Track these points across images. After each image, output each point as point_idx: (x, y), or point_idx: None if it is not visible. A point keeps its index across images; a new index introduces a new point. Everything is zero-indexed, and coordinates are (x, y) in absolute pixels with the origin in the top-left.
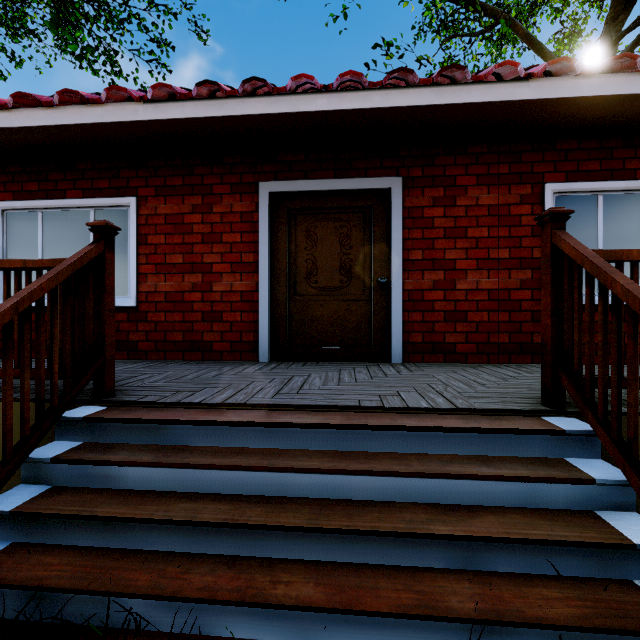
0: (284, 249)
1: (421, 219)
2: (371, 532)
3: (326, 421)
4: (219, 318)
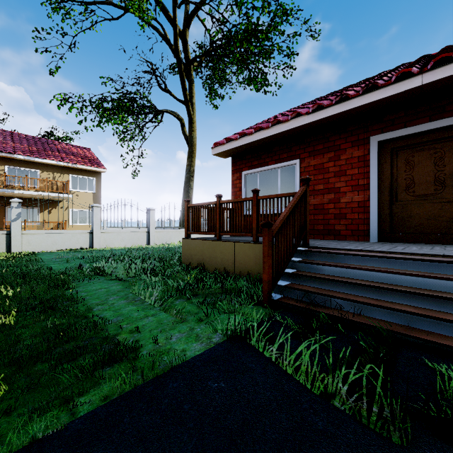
0: (388, 174)
1: None
2: (445, 297)
3: (420, 258)
4: (344, 217)
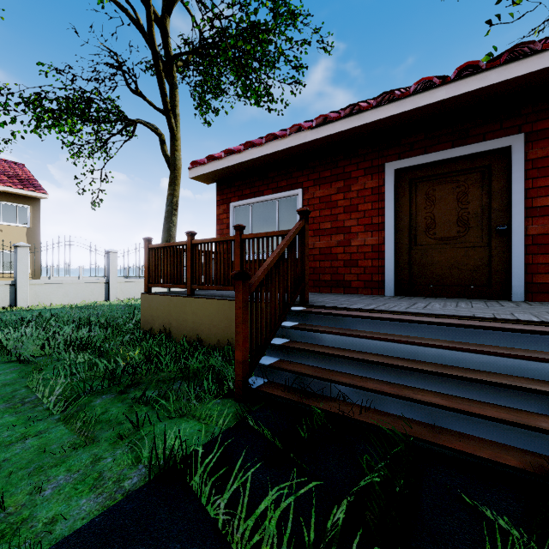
0: (406, 211)
1: (548, 168)
2: (480, 380)
3: (446, 321)
4: (355, 264)
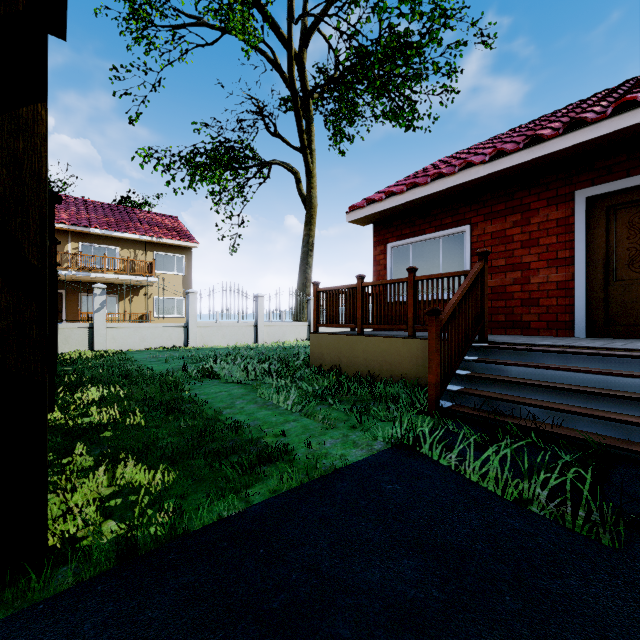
0: (601, 242)
1: None
2: None
3: None
4: (536, 303)
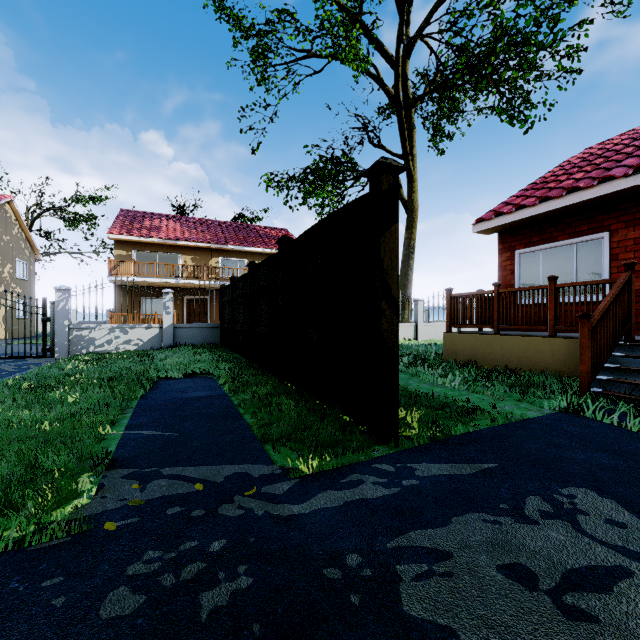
0: None
1: None
2: None
3: None
4: None
